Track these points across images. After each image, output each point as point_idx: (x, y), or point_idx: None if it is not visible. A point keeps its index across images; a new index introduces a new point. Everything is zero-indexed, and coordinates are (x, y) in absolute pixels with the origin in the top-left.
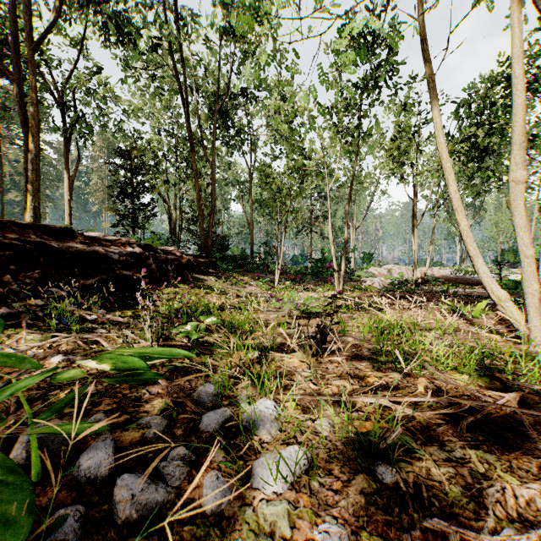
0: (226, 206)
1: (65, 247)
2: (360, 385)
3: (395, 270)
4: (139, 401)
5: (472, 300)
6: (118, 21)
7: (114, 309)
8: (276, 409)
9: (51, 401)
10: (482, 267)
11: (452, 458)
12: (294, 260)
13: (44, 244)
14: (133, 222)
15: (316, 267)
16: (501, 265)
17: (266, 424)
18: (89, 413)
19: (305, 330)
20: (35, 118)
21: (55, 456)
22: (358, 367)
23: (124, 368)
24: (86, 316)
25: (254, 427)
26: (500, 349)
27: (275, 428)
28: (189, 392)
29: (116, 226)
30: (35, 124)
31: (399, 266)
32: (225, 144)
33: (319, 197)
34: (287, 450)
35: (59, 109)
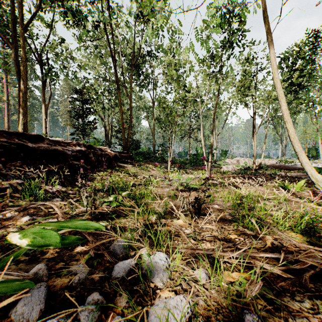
0: (139, 122)
1: (37, 146)
2: (225, 241)
3: (241, 161)
4: (73, 251)
5: (291, 180)
6: (74, 11)
7: (67, 185)
8: (167, 260)
9: (15, 250)
10: (304, 159)
11: (303, 308)
12: (179, 155)
13: (23, 145)
14: (83, 132)
15: (193, 159)
16: (309, 157)
17: (160, 273)
18: (37, 261)
19: (187, 199)
20: (24, 70)
21: (1, 301)
22: (223, 226)
23: (37, 244)
24: (49, 190)
25: (151, 275)
26: (320, 214)
27: (166, 277)
28: (108, 245)
29: (72, 135)
30: (23, 73)
31: (244, 158)
32: (138, 85)
33: (195, 116)
34: (175, 300)
35: (39, 65)
